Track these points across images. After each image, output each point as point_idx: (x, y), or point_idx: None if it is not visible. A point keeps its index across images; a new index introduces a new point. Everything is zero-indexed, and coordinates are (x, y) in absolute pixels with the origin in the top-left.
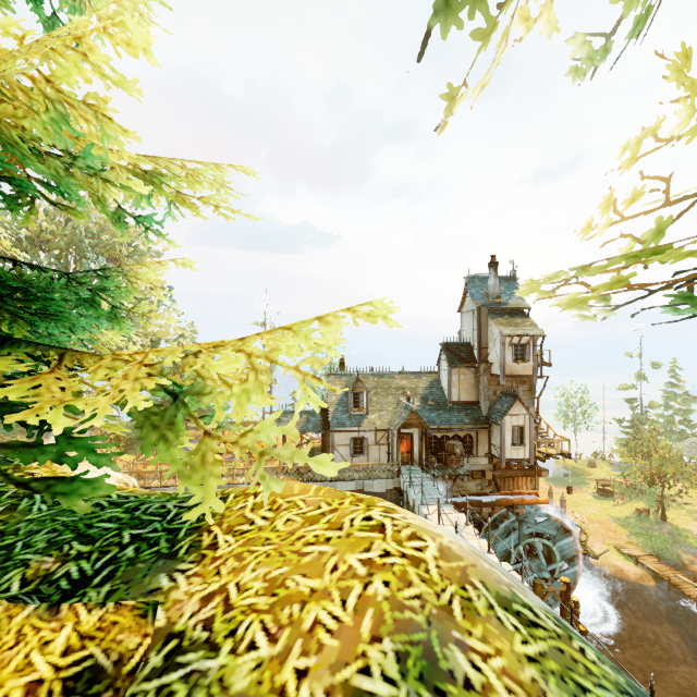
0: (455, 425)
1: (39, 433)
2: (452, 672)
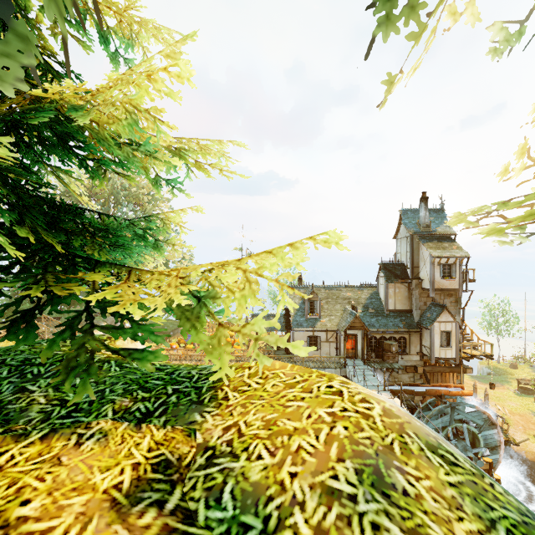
0: (391, 328)
1: (122, 321)
2: (394, 484)
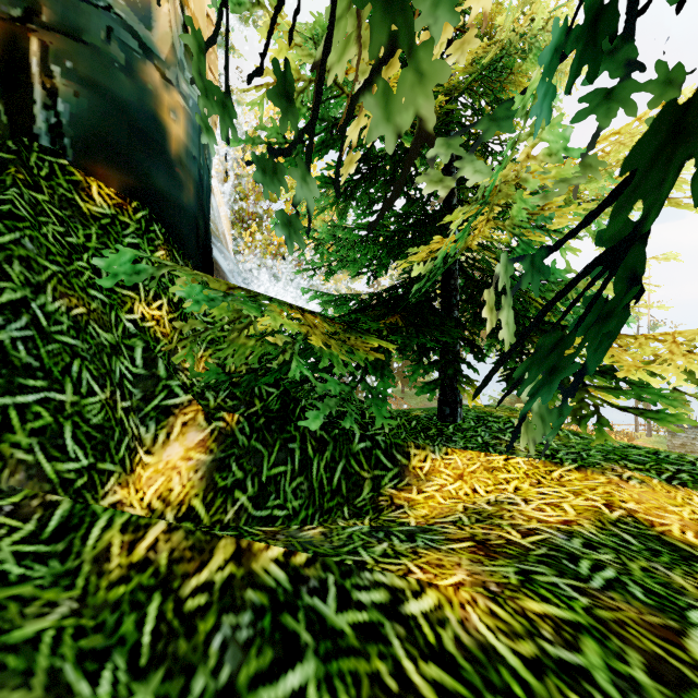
0: None
1: (615, 382)
2: None
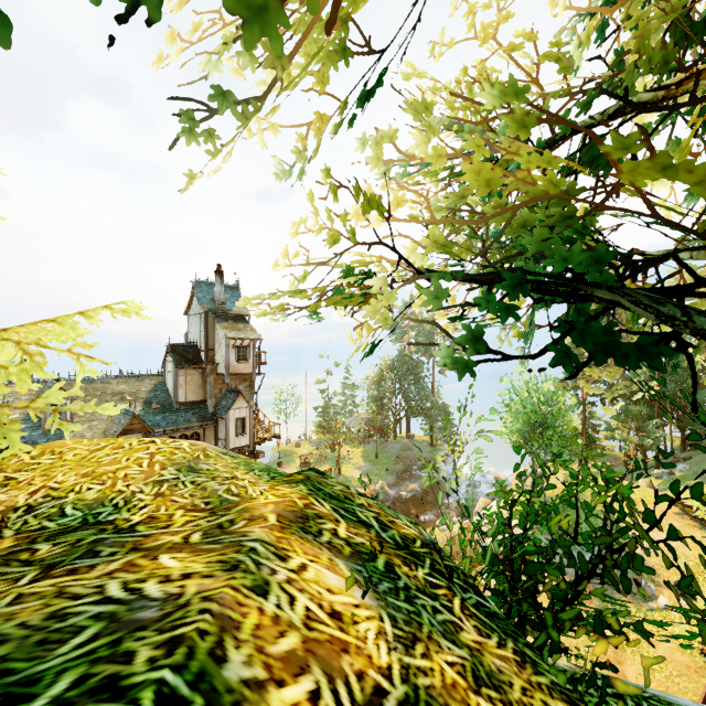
0: (183, 425)
1: None
2: (202, 469)
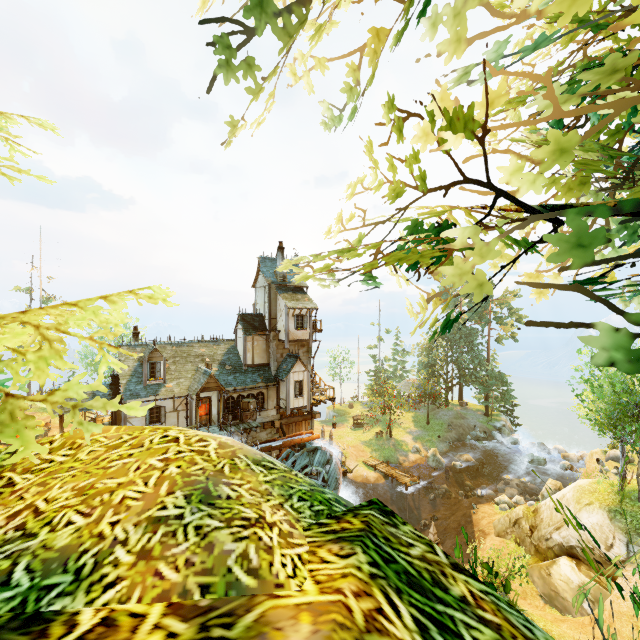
0: (250, 385)
1: None
2: (220, 495)
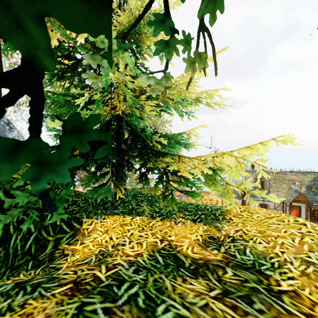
0: None
1: (180, 178)
2: None
